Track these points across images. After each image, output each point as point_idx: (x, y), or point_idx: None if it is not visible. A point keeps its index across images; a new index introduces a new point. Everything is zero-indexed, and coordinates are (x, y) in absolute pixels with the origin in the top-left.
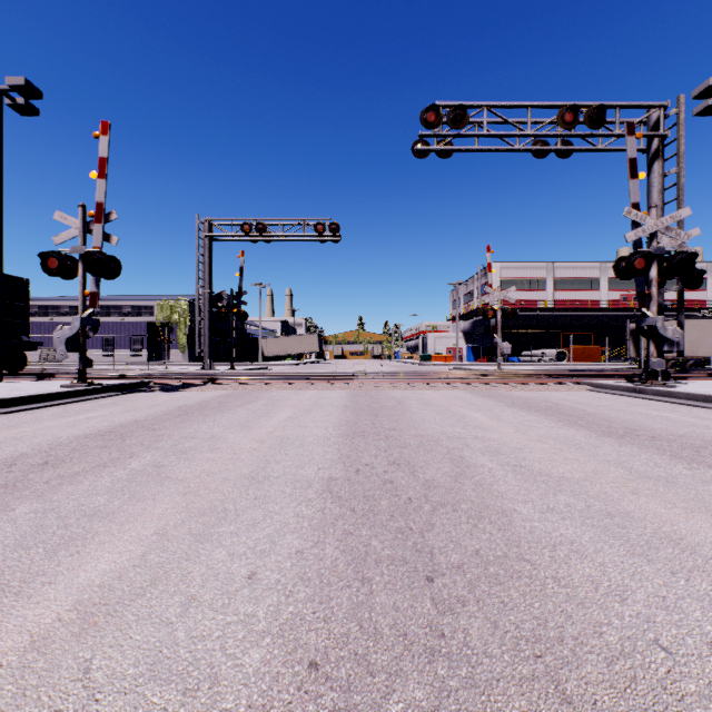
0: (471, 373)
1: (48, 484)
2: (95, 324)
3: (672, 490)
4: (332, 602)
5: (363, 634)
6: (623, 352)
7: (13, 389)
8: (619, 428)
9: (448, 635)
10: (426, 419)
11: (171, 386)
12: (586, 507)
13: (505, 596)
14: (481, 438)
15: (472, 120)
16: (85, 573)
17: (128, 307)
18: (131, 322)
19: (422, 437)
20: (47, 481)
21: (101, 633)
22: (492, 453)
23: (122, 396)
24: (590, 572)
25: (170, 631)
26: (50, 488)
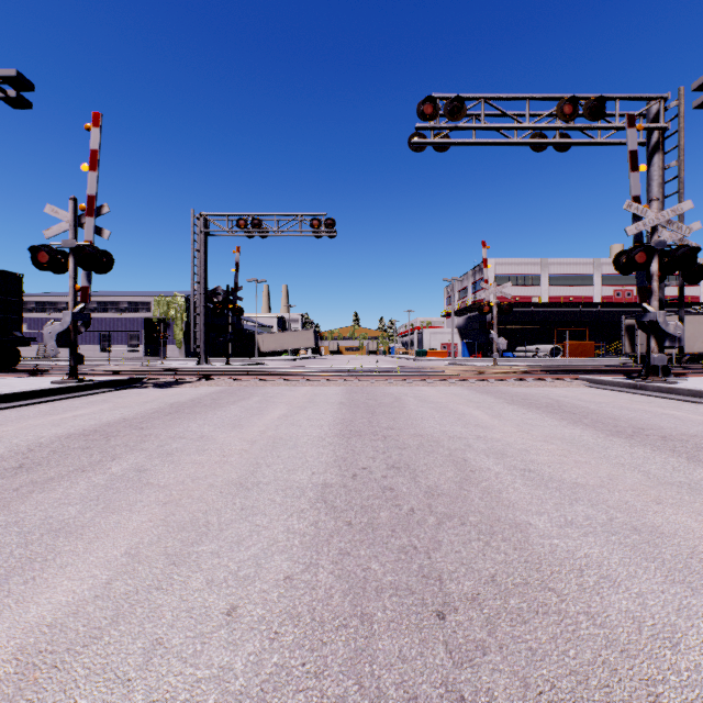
0: (467, 368)
1: (17, 492)
2: (86, 319)
3: (698, 498)
4: (325, 648)
5: (363, 697)
6: (617, 347)
7: (2, 386)
8: (626, 427)
9: (469, 699)
10: (425, 418)
11: (165, 382)
12: (609, 520)
13: (532, 640)
14: (483, 438)
15: (469, 113)
16: (36, 607)
17: (125, 303)
18: (128, 317)
19: (421, 437)
20: (17, 488)
21: (40, 696)
22: (497, 455)
23: (114, 392)
24: (627, 605)
25: (126, 692)
26: (19, 497)
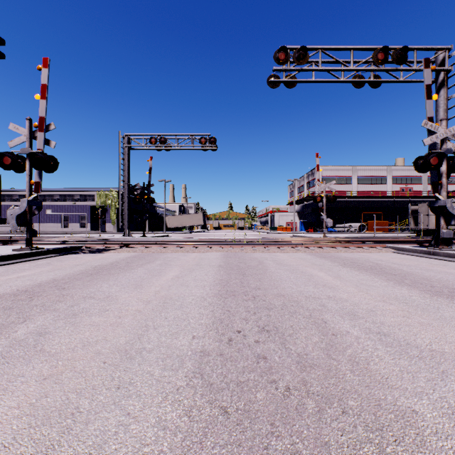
0: (306, 239)
1: None
2: (39, 205)
3: None
4: None
5: None
6: (402, 225)
7: None
8: (441, 287)
9: None
10: (283, 278)
11: (97, 249)
12: None
13: None
14: (333, 298)
15: (310, 60)
16: None
17: (78, 195)
18: (80, 205)
19: (283, 297)
20: None
21: None
22: (350, 316)
23: (58, 257)
24: None
25: None
26: None
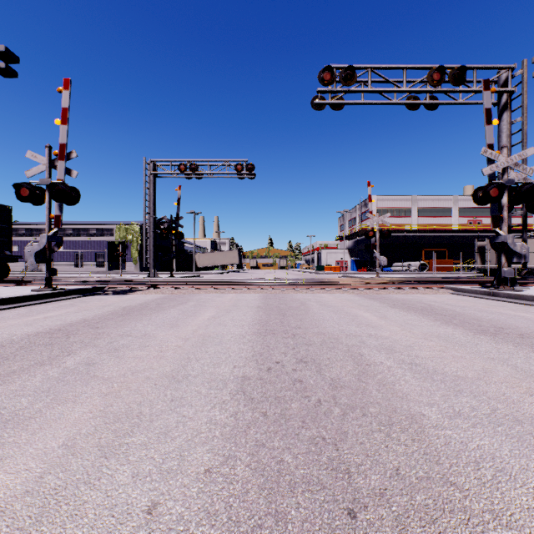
0: (356, 280)
1: None
2: (59, 241)
3: None
4: None
5: None
6: (470, 263)
7: None
8: (488, 327)
9: None
10: (325, 319)
11: (121, 290)
12: (492, 411)
13: None
14: (374, 336)
15: (359, 80)
16: None
17: (94, 230)
18: (96, 241)
19: (324, 335)
20: None
21: None
22: (387, 350)
23: (81, 298)
24: (528, 502)
25: None
26: None
